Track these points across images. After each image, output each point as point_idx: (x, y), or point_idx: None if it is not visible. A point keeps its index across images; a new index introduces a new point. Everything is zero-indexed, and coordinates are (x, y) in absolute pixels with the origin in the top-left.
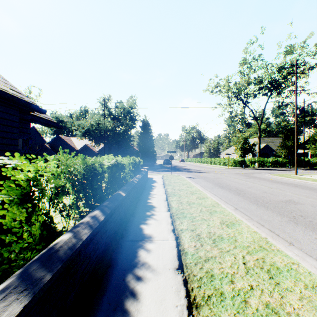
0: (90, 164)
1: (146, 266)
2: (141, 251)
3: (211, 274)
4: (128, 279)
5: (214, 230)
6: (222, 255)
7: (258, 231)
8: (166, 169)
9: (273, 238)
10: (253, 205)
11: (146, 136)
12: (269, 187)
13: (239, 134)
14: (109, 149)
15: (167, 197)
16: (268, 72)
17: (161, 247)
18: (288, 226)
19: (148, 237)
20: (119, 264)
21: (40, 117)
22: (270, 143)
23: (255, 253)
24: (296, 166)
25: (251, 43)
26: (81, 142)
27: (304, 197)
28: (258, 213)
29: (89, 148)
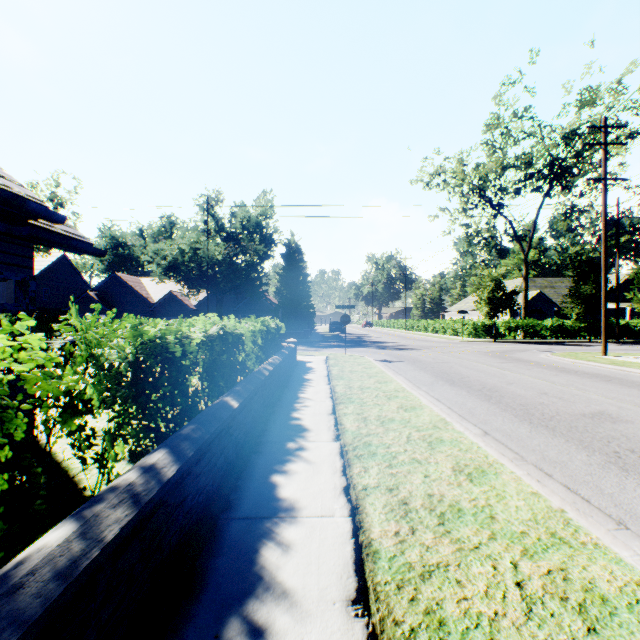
0: (154, 337)
1: (276, 592)
2: (268, 547)
3: (440, 619)
4: (228, 635)
5: (440, 489)
6: (462, 561)
7: (542, 492)
8: (334, 343)
9: (579, 512)
10: (522, 424)
11: (294, 275)
12: (552, 383)
13: (486, 272)
14: (219, 302)
15: (335, 405)
16: (544, 142)
17: (316, 537)
18: (606, 476)
19: (287, 507)
20: (209, 588)
21: (53, 231)
22: (548, 289)
23: (543, 555)
24: (605, 337)
25: (510, 83)
26: (162, 287)
27: (631, 405)
28: (535, 444)
29: (177, 300)
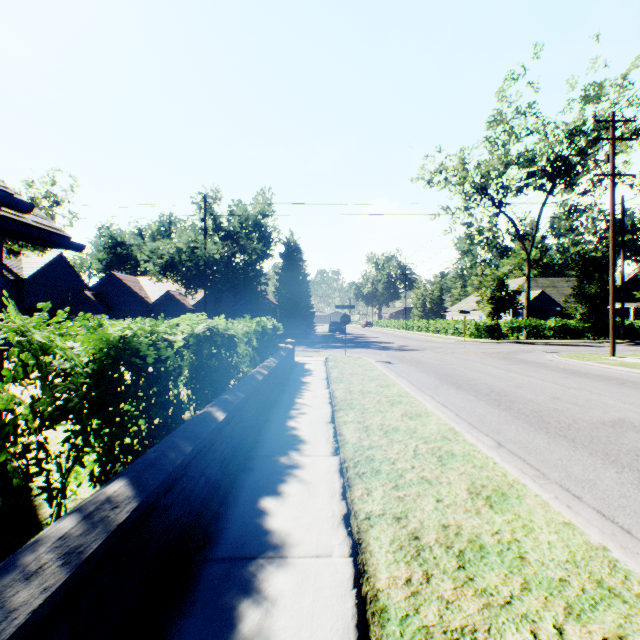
0: (119, 340)
1: None
2: (249, 603)
3: None
4: None
5: (456, 518)
6: (493, 624)
7: (575, 522)
8: (334, 343)
9: (625, 551)
10: (538, 434)
11: (293, 274)
12: (563, 387)
13: (488, 271)
14: (217, 302)
15: (334, 412)
16: (547, 139)
17: (309, 587)
18: None
19: (276, 543)
20: None
21: (21, 221)
22: (550, 289)
23: (593, 615)
24: (613, 338)
25: (513, 79)
26: (160, 287)
27: None
28: (556, 459)
29: (175, 300)
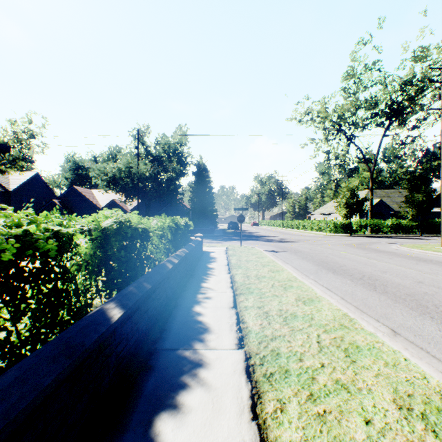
0: None
1: None
2: None
3: None
4: None
5: None
6: None
7: None
8: (232, 237)
9: None
10: (424, 319)
11: (202, 187)
12: (420, 272)
13: (344, 184)
14: (147, 207)
15: (236, 297)
16: (387, 88)
17: None
18: None
19: None
20: None
21: None
22: (385, 198)
23: None
24: None
25: (363, 43)
26: (108, 196)
27: None
28: None
29: (118, 206)
